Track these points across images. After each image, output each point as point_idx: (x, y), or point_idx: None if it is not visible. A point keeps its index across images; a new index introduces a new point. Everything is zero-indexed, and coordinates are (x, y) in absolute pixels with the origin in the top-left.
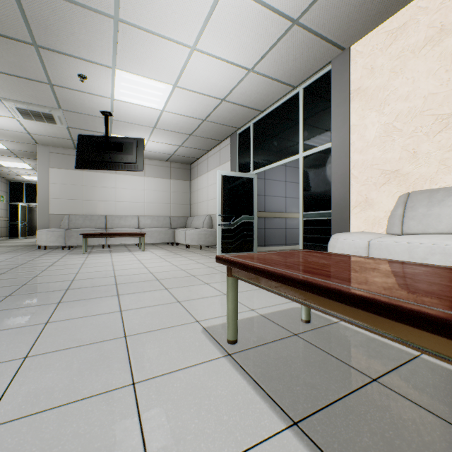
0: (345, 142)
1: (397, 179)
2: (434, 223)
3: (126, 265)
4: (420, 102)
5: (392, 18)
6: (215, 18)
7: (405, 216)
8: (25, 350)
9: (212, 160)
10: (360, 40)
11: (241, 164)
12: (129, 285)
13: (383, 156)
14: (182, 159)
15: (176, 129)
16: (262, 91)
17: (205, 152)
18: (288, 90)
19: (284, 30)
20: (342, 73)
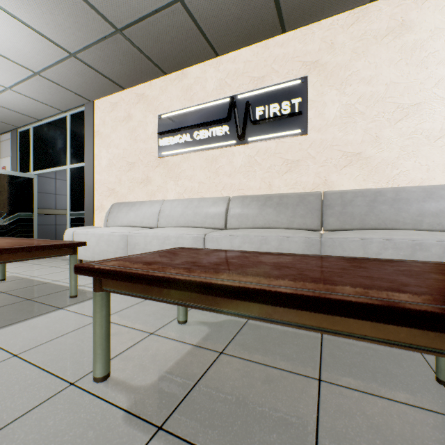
0: (92, 165)
1: (114, 194)
2: (117, 221)
3: None
4: (122, 152)
5: (112, 96)
6: None
7: (109, 217)
8: None
9: None
10: (99, 99)
11: (23, 162)
12: None
13: (109, 179)
14: None
15: None
16: (31, 106)
17: None
18: (58, 111)
19: (29, 74)
20: (90, 116)
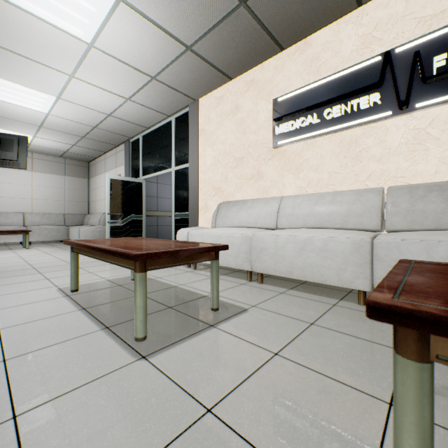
0: (196, 164)
1: (220, 193)
2: (227, 221)
3: (4, 260)
4: (228, 147)
5: (217, 90)
6: (87, 62)
7: (217, 217)
8: None
9: (110, 162)
10: (204, 97)
11: (134, 169)
12: (3, 273)
13: (214, 177)
14: (78, 156)
15: (66, 131)
16: (143, 114)
17: (103, 153)
18: (164, 117)
19: (147, 80)
20: (194, 115)
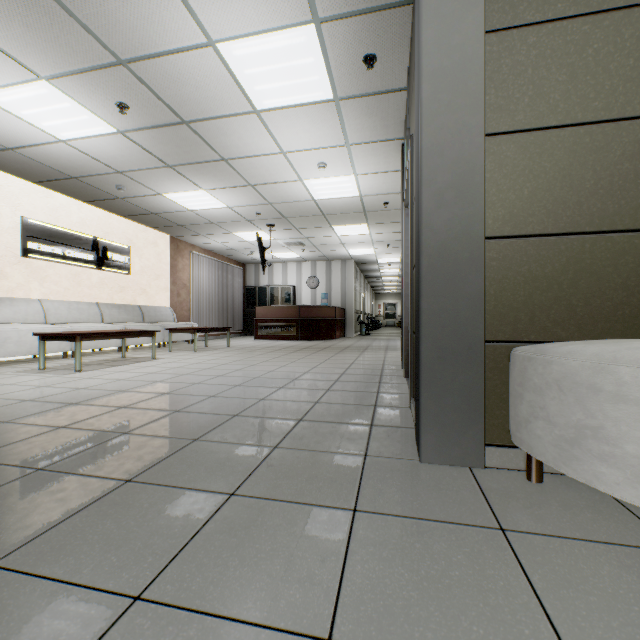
0: None
1: None
2: None
3: None
4: None
5: None
6: None
7: None
8: (118, 381)
9: None
10: None
11: None
12: None
13: None
14: None
15: None
16: None
17: None
18: None
19: None
20: None
